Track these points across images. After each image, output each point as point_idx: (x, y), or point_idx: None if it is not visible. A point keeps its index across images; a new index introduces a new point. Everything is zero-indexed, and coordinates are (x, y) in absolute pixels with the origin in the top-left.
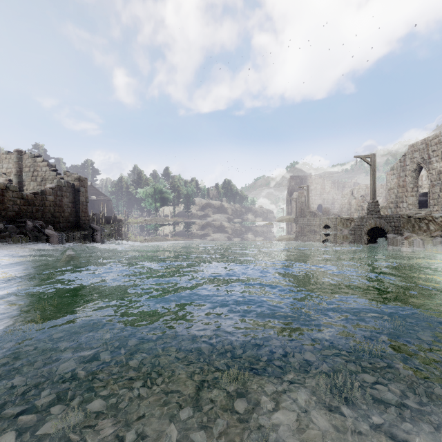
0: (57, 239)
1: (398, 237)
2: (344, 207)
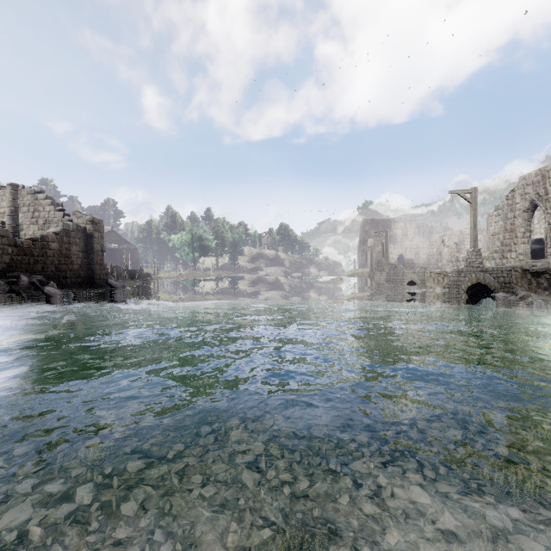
0: (61, 299)
1: (512, 297)
2: (433, 258)
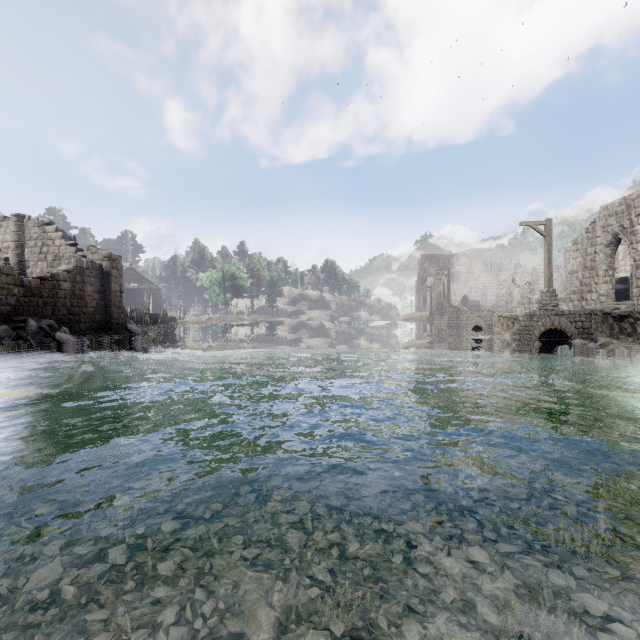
0: (74, 347)
1: (590, 344)
2: (502, 300)
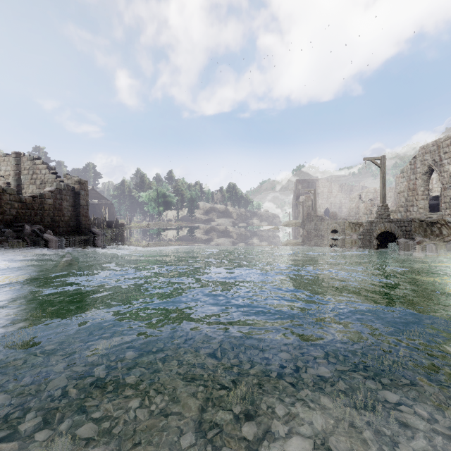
0: (56, 244)
1: (410, 241)
2: (352, 211)
